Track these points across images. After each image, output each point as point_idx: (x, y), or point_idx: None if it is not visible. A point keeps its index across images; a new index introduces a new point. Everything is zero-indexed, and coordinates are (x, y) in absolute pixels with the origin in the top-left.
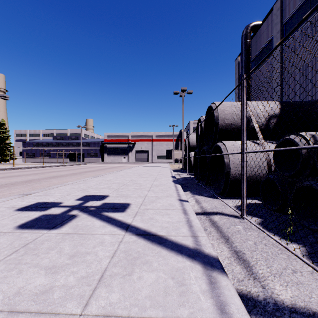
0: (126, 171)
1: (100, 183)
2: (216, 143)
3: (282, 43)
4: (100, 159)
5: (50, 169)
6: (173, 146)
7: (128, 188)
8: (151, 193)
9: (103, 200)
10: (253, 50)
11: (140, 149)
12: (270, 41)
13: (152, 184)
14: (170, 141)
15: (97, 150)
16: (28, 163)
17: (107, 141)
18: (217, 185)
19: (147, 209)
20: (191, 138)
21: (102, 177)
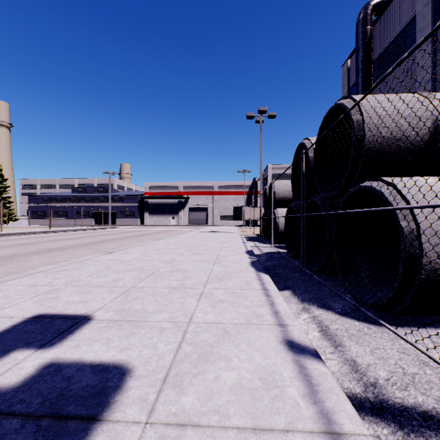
0: (170, 240)
1: (106, 268)
2: (354, 185)
3: (434, 22)
4: (138, 221)
5: (55, 236)
6: (244, 202)
7: (156, 285)
8: (205, 305)
9: (54, 348)
10: (376, 44)
11: (196, 206)
12: (408, 25)
13: (210, 271)
14: (239, 194)
15: (134, 208)
16: (32, 226)
17: (149, 195)
18: (355, 278)
19: (181, 426)
20: (276, 186)
21: (120, 254)
